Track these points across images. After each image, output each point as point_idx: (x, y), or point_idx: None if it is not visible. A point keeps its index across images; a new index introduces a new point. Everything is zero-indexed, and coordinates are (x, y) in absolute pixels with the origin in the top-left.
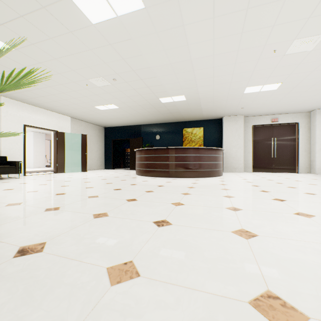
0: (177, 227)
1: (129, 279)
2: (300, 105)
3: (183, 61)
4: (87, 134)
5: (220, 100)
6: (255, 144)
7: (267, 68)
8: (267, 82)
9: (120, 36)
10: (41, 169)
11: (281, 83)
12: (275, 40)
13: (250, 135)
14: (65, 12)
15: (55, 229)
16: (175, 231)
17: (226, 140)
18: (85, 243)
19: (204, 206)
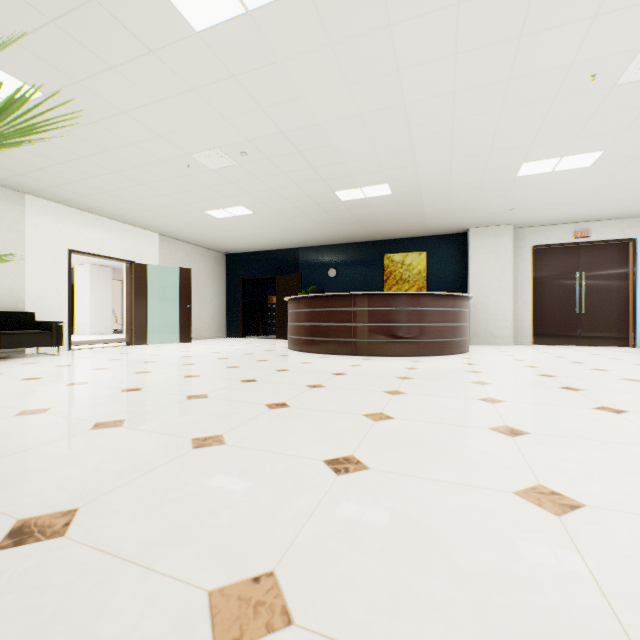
0: (382, 476)
1: (263, 633)
2: None
3: (388, 109)
4: (191, 267)
5: (464, 192)
6: (538, 285)
7: (572, 119)
8: (571, 149)
9: (253, 57)
10: (105, 337)
11: (601, 152)
12: (595, 52)
13: (527, 266)
14: (139, 7)
15: (105, 476)
16: (376, 487)
17: (477, 278)
18: (164, 513)
19: (440, 424)
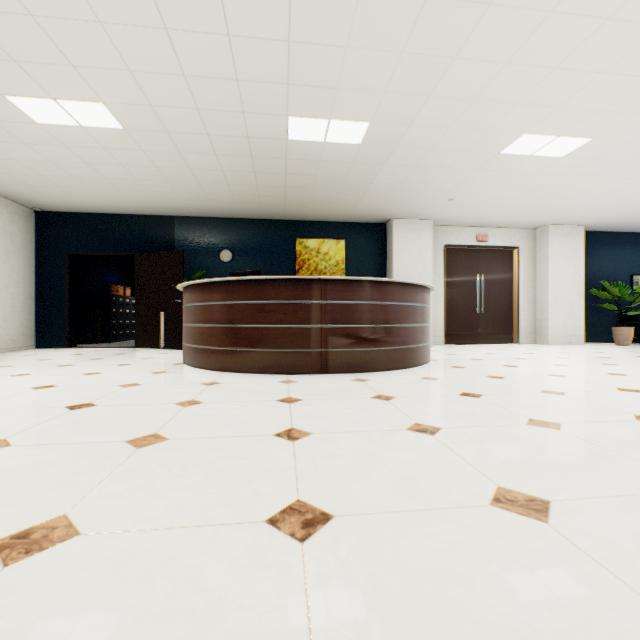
0: None
1: None
2: (542, 210)
3: None
4: None
5: (435, 164)
6: (447, 285)
7: (630, 76)
8: (577, 126)
9: None
10: None
11: (589, 140)
12: None
13: (440, 265)
14: None
15: None
16: None
17: (400, 274)
18: None
19: None
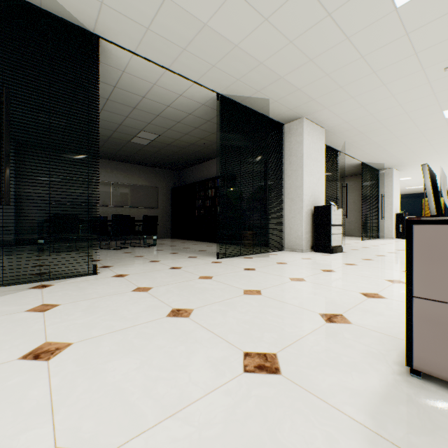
0: None
1: None
2: None
3: None
4: None
5: None
6: None
7: None
8: None
9: None
10: None
11: None
12: None
13: None
14: None
15: None
16: None
17: None
18: None
19: None
